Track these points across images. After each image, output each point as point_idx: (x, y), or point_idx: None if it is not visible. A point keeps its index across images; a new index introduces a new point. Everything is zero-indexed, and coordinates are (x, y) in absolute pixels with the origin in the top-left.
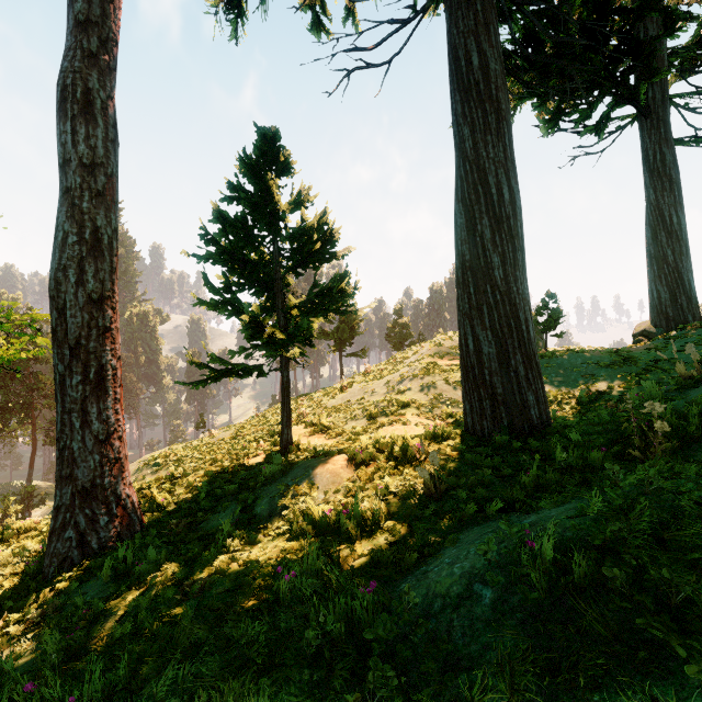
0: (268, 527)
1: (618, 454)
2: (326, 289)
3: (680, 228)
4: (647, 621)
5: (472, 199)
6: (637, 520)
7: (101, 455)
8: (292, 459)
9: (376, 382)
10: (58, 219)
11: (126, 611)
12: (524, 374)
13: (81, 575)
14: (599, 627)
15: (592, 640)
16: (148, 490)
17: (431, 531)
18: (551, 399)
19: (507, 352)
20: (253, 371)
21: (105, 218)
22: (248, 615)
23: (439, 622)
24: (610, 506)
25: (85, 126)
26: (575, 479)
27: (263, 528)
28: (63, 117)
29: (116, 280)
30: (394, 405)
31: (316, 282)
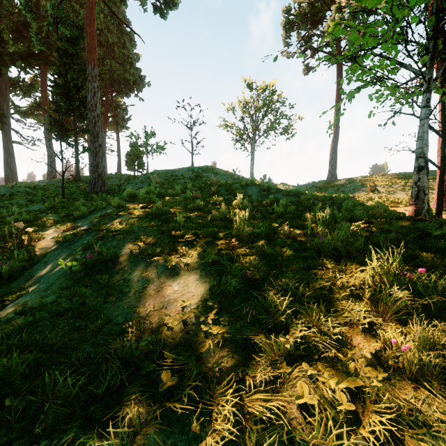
0: None
1: None
2: None
3: None
4: None
5: (6, 165)
6: None
7: None
8: None
9: None
10: None
11: None
12: None
13: None
14: None
15: None
16: None
17: None
18: None
19: None
20: None
21: None
22: None
23: None
24: None
25: None
26: None
27: None
28: None
29: None
30: None
31: None
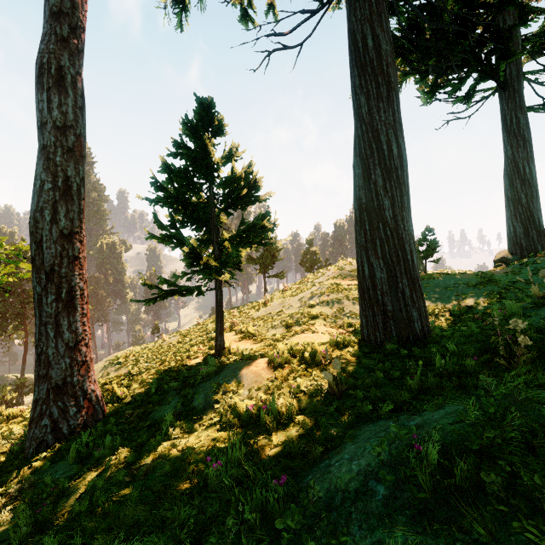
0: (203, 418)
1: (486, 361)
2: (251, 225)
3: (531, 177)
4: (522, 524)
5: (367, 153)
6: (510, 428)
7: (71, 359)
8: (224, 361)
9: (292, 298)
10: (37, 170)
11: (85, 490)
12: (409, 295)
13: (53, 456)
14: (479, 528)
15: (473, 538)
16: (110, 386)
17: (334, 425)
18: (430, 312)
19: (395, 277)
20: (194, 290)
21: (75, 170)
22: (182, 498)
23: (339, 515)
24: (485, 413)
25: (58, 96)
26: (452, 383)
27: (199, 418)
28: (40, 89)
29: (84, 219)
30: (305, 316)
31: (243, 220)
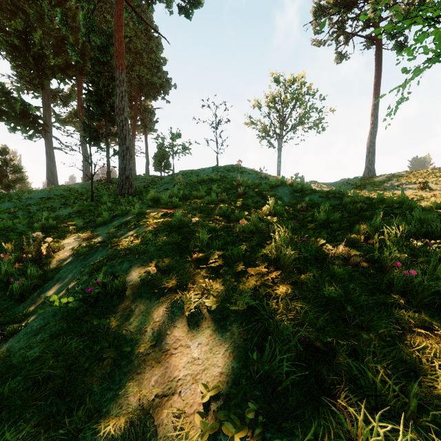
0: None
1: None
2: (20, 178)
3: None
4: None
5: (48, 170)
6: None
7: None
8: None
9: None
10: None
11: None
12: None
13: None
14: None
15: None
16: None
17: None
18: None
19: None
20: None
21: None
22: None
23: None
24: None
25: None
26: None
27: None
28: None
29: None
30: None
31: (18, 177)
